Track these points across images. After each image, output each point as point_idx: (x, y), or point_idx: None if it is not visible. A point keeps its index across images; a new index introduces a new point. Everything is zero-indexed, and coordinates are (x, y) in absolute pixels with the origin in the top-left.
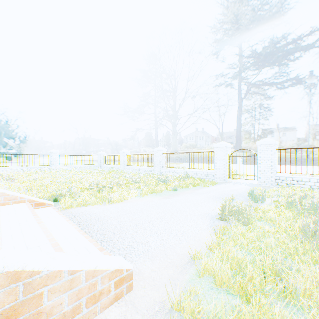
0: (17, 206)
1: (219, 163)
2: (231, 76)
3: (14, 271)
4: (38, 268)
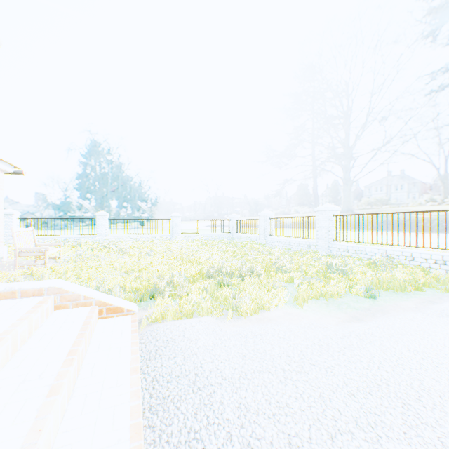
0: (75, 313)
1: None
2: None
3: None
4: None
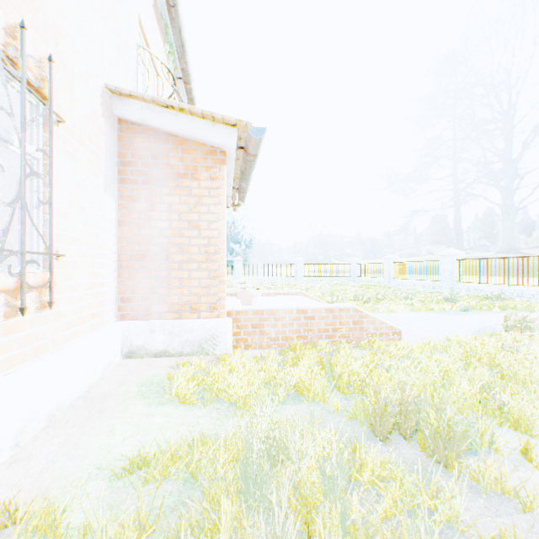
0: None
1: None
2: None
3: (356, 308)
4: (362, 310)
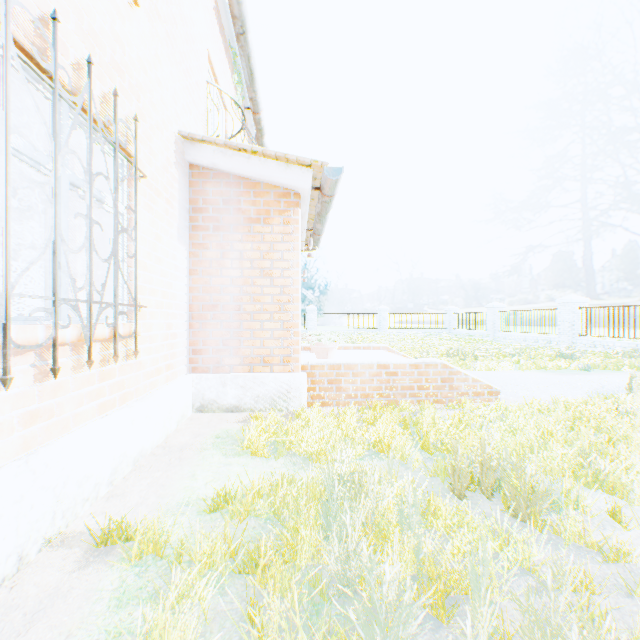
0: None
1: None
2: None
3: (445, 364)
4: (452, 366)
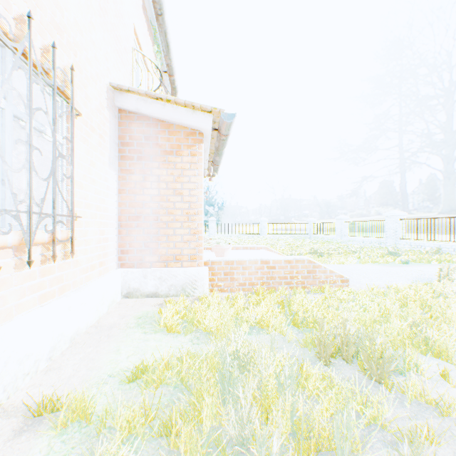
0: None
1: None
2: None
3: (310, 260)
4: (315, 262)
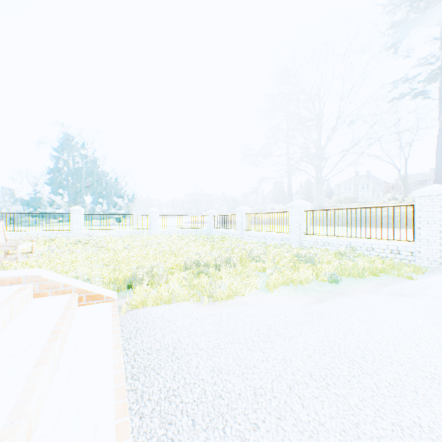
0: (55, 300)
1: (426, 229)
2: (429, 73)
3: None
4: None
